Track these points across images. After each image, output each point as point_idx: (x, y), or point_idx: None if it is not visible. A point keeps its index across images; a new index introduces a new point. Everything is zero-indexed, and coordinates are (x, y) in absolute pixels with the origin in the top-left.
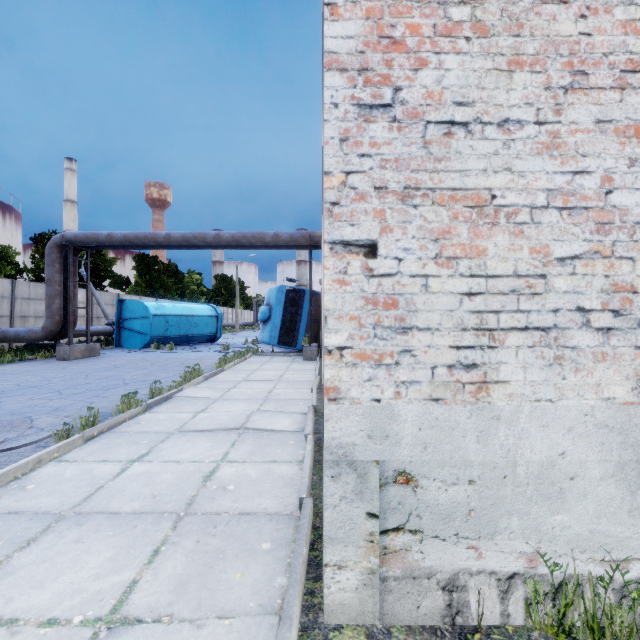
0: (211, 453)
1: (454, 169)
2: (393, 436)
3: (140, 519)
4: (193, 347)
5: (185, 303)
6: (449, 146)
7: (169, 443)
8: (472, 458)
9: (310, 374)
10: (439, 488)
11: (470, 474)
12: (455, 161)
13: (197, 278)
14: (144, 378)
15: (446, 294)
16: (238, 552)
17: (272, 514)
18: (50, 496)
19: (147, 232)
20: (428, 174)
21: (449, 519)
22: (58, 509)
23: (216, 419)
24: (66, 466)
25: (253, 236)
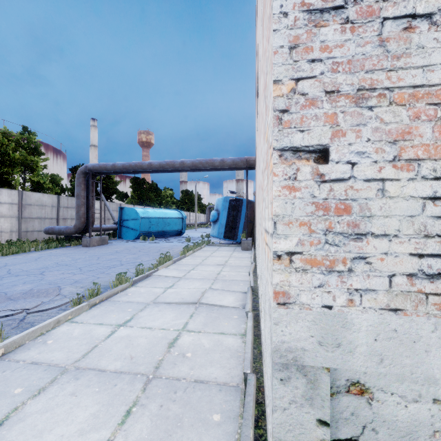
0: (175, 322)
1: (415, 65)
2: (345, 344)
3: (119, 378)
4: (167, 239)
5: (161, 209)
6: (409, 41)
7: (146, 312)
8: (437, 375)
9: (247, 260)
10: (397, 403)
11: (434, 392)
12: (416, 56)
13: (170, 192)
14: (134, 260)
15: (406, 198)
16: (193, 421)
17: (221, 384)
18: (61, 351)
19: (137, 162)
20: (385, 73)
21: (409, 438)
22: (64, 363)
23: (179, 294)
24: (75, 326)
25: (206, 162)
